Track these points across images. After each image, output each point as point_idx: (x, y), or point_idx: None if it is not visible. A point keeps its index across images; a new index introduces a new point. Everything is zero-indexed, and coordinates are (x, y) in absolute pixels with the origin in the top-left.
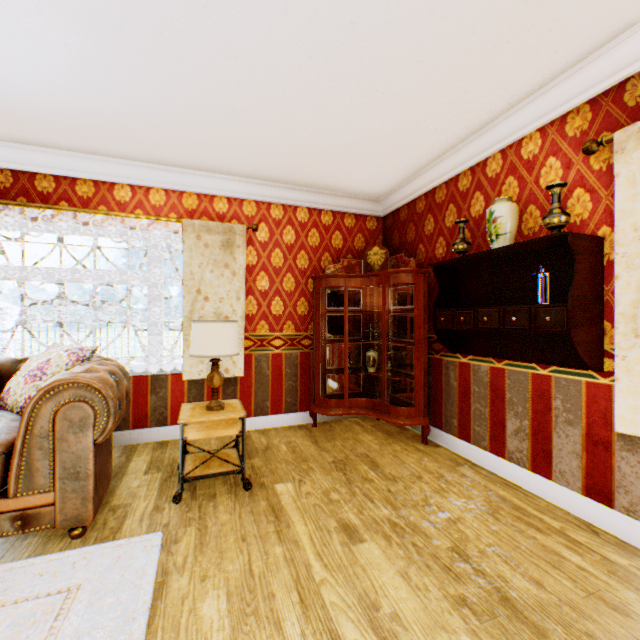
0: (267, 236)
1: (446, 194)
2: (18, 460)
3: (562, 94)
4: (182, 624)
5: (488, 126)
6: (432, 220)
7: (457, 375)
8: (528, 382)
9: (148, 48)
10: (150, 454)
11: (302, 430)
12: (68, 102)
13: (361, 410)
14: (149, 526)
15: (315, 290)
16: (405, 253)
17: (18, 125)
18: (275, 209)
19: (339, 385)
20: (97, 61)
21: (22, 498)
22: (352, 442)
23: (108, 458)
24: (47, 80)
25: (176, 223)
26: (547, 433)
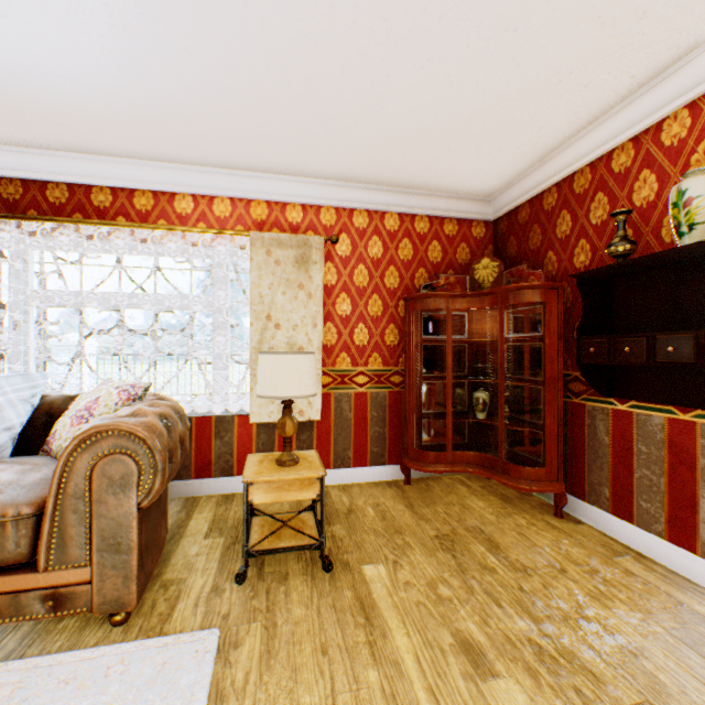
0: (349, 249)
1: (591, 180)
2: (49, 525)
3: None
4: None
5: (668, 70)
6: (568, 217)
7: (610, 427)
8: None
9: None
10: (213, 511)
11: (392, 488)
12: (117, 91)
13: (468, 467)
14: (204, 616)
15: (408, 314)
16: (528, 264)
17: (69, 128)
18: (358, 216)
19: (438, 433)
20: (143, 25)
21: (54, 573)
22: (458, 509)
23: (160, 521)
24: (91, 62)
25: (243, 237)
26: None
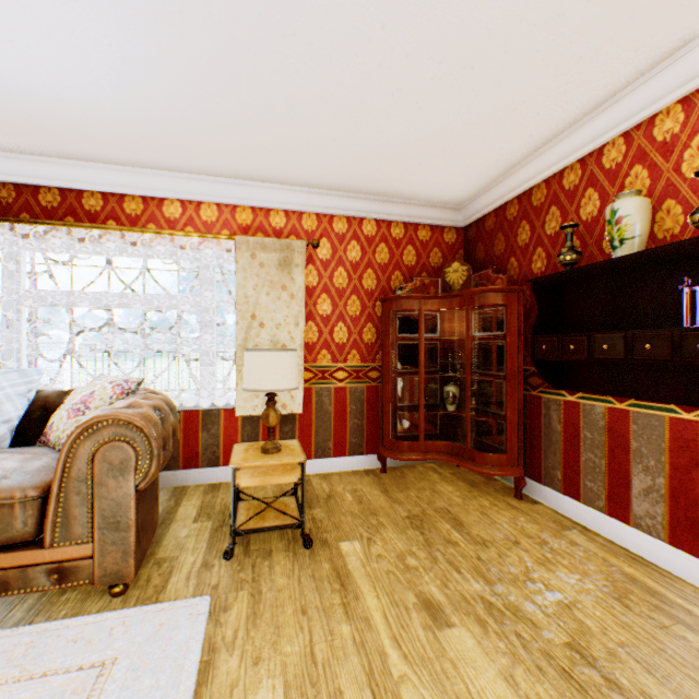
0: (329, 253)
1: (546, 194)
2: (54, 506)
3: None
4: None
5: (606, 103)
6: (527, 227)
7: (561, 416)
8: (664, 428)
9: (194, 32)
10: (200, 498)
11: (369, 476)
12: (112, 107)
13: (439, 455)
14: (196, 587)
15: (384, 314)
16: (493, 269)
17: (63, 138)
18: (338, 222)
19: (412, 425)
20: (140, 53)
21: (59, 549)
22: (429, 493)
23: (153, 504)
24: (89, 82)
25: (229, 241)
26: (693, 496)
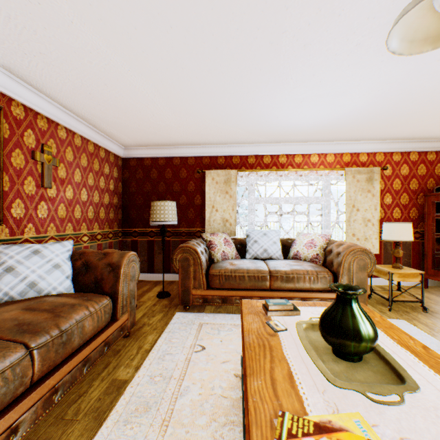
0: (390, 172)
1: None
2: (340, 278)
3: None
4: None
5: None
6: None
7: None
8: None
9: (395, 99)
10: None
11: (418, 289)
12: (323, 125)
13: None
14: (388, 317)
15: (426, 203)
16: None
17: (286, 136)
18: (395, 155)
19: None
20: (361, 108)
21: None
22: None
23: None
24: (326, 119)
25: (339, 170)
26: None
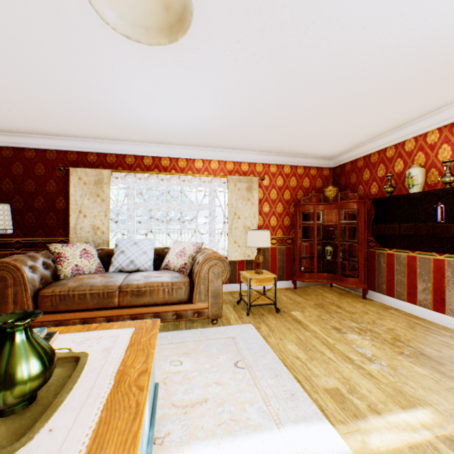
0: (268, 182)
1: (378, 158)
2: (196, 288)
3: (451, 113)
4: (283, 350)
5: (406, 125)
6: (368, 172)
7: (385, 260)
8: (430, 263)
9: (245, 110)
10: None
11: (289, 290)
12: (194, 128)
13: (324, 280)
14: (242, 322)
15: (295, 212)
16: (350, 190)
17: (163, 137)
18: (272, 167)
19: (308, 266)
20: (219, 115)
21: (197, 304)
22: (321, 296)
23: None
24: (192, 122)
25: (223, 178)
26: (442, 289)
